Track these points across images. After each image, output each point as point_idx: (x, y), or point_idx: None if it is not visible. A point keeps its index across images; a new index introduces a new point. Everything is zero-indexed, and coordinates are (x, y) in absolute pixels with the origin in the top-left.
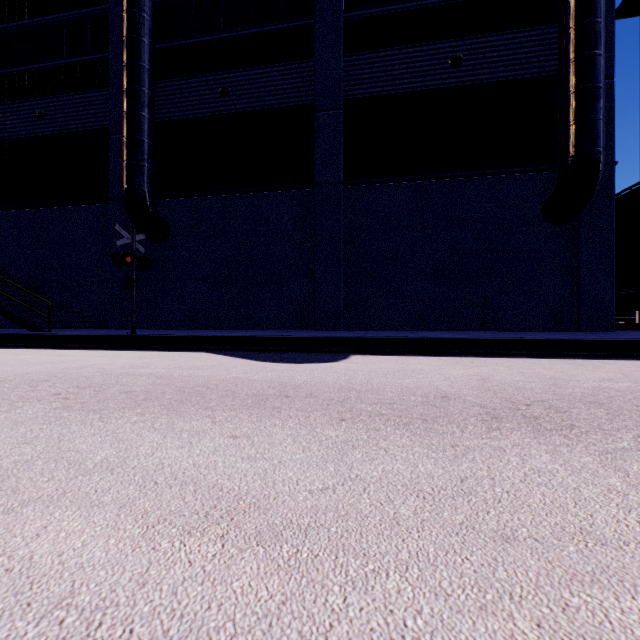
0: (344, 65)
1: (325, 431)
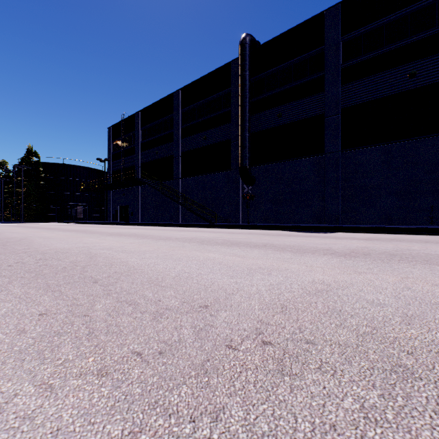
0: (341, 91)
1: (319, 238)
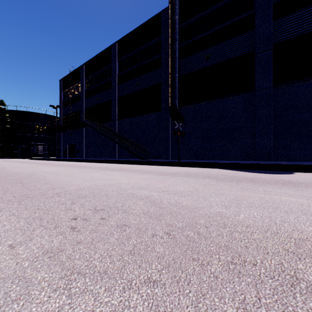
0: (272, 27)
1: None
